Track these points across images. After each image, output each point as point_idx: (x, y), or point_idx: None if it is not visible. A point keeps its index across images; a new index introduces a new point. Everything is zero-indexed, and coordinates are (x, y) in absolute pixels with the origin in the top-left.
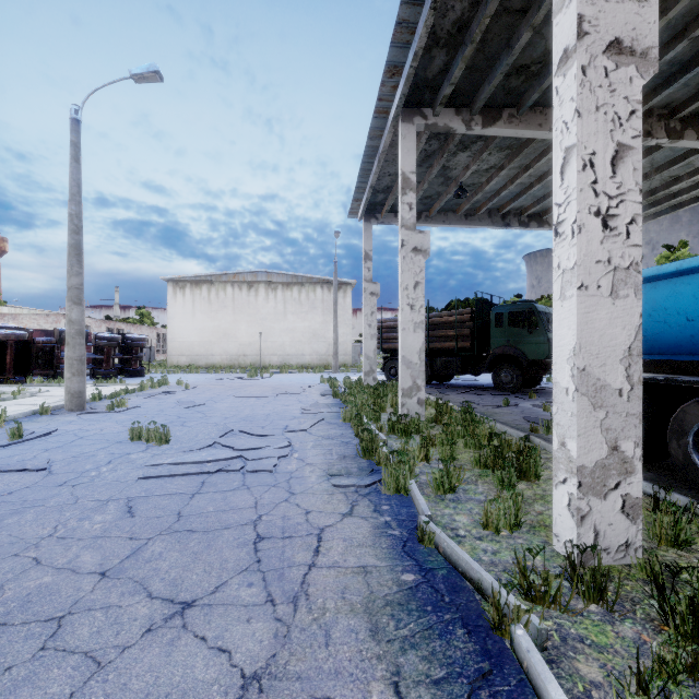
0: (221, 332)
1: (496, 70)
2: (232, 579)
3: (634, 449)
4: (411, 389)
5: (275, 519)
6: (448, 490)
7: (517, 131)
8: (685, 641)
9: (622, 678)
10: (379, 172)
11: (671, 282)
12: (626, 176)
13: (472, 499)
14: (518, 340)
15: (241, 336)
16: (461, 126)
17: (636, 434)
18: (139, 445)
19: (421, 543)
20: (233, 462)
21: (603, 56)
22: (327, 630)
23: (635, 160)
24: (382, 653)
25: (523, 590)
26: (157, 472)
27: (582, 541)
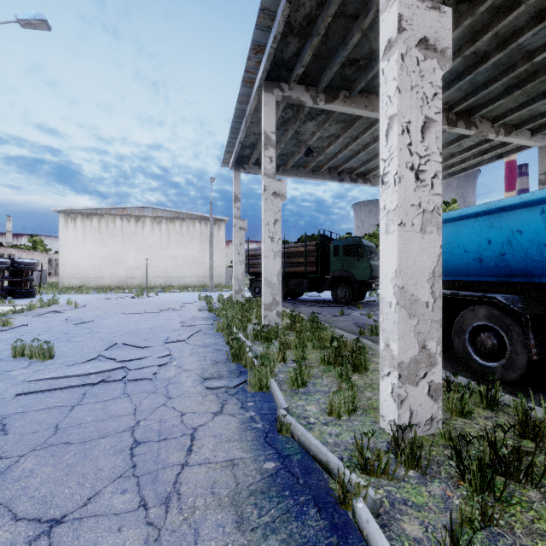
0: (110, 258)
1: (335, 60)
2: (105, 488)
3: (436, 347)
4: (271, 304)
5: (152, 423)
6: (301, 385)
7: (349, 109)
8: (478, 495)
9: (436, 531)
10: (246, 131)
11: (454, 224)
12: (431, 142)
13: (319, 391)
14: (349, 265)
15: (130, 262)
16: (309, 100)
17: (437, 335)
18: (21, 361)
19: (279, 433)
20: (115, 373)
21: (416, 48)
22: (196, 529)
23: (437, 130)
24: (247, 543)
25: (361, 466)
26: (38, 387)
27: (401, 419)
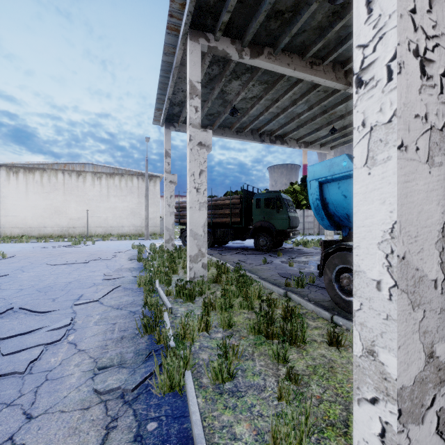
0: (52, 209)
1: (261, 8)
2: None
3: None
4: (197, 256)
5: None
6: (227, 380)
7: (273, 66)
8: None
9: None
10: (174, 87)
11: None
12: (440, 15)
13: (251, 387)
14: (270, 217)
15: (71, 213)
16: (235, 53)
17: None
18: None
19: None
20: None
21: None
22: None
23: None
24: None
25: None
26: None
27: None
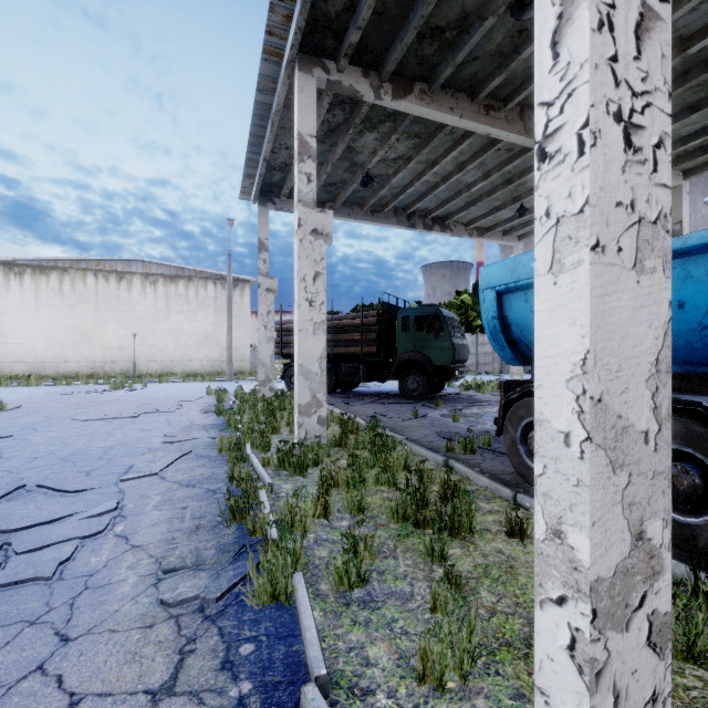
0: (78, 333)
1: (409, 23)
2: None
3: (662, 532)
4: (310, 405)
5: None
6: (356, 585)
7: (428, 111)
8: None
9: None
10: (274, 141)
11: None
12: (653, 63)
13: (392, 595)
14: (424, 345)
15: (108, 338)
16: (369, 91)
17: (664, 505)
18: None
19: None
20: None
21: None
22: None
23: (663, 39)
24: None
25: None
26: None
27: None
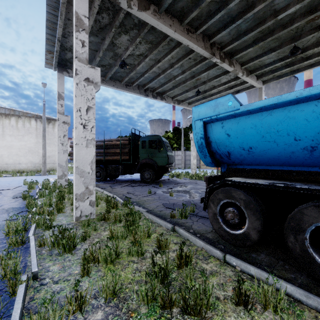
0: None
1: None
2: None
3: None
4: (83, 194)
5: None
6: None
7: (158, 23)
8: None
9: None
10: (64, 29)
11: (286, 109)
12: None
13: None
14: (153, 155)
15: None
16: None
17: None
18: None
19: None
20: None
21: None
22: None
23: None
24: None
25: None
26: None
27: None
